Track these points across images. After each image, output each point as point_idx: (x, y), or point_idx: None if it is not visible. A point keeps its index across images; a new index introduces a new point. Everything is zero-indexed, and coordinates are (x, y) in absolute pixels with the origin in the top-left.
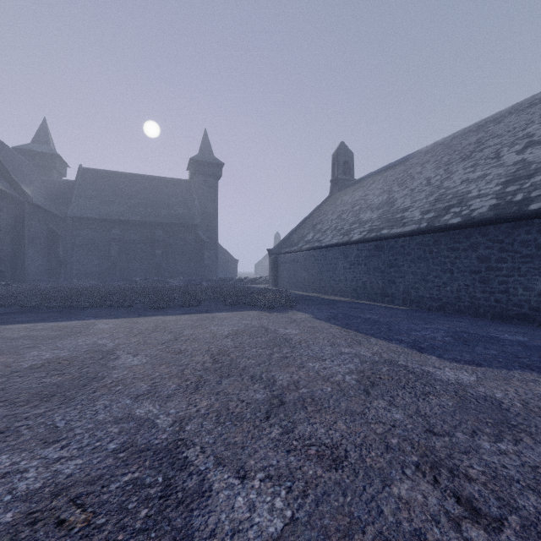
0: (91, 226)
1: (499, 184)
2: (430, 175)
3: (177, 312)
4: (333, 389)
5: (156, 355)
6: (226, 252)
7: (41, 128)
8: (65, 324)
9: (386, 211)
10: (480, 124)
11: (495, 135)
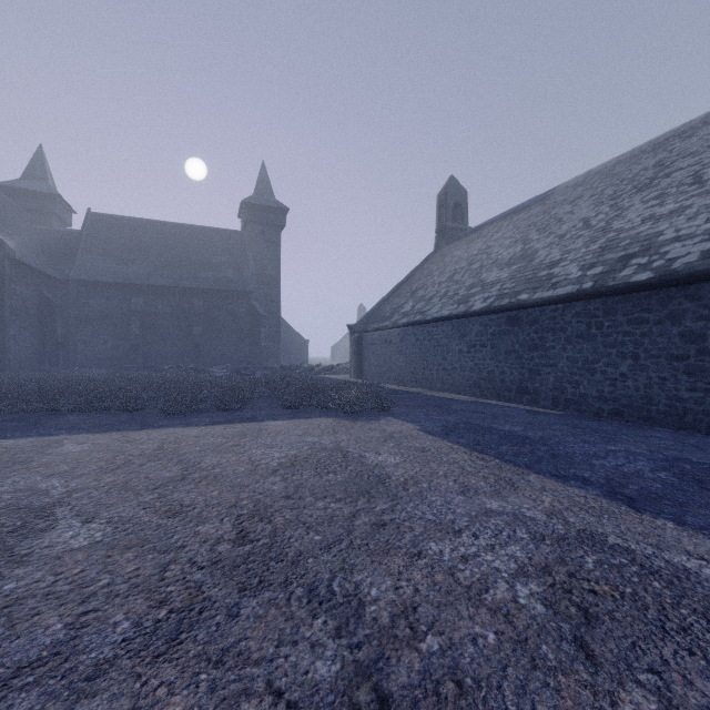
0: (103, 294)
1: None
2: (588, 214)
3: (205, 420)
4: (500, 636)
5: (130, 519)
6: (293, 330)
7: (36, 158)
8: (11, 443)
9: (523, 268)
10: (658, 142)
11: (687, 153)
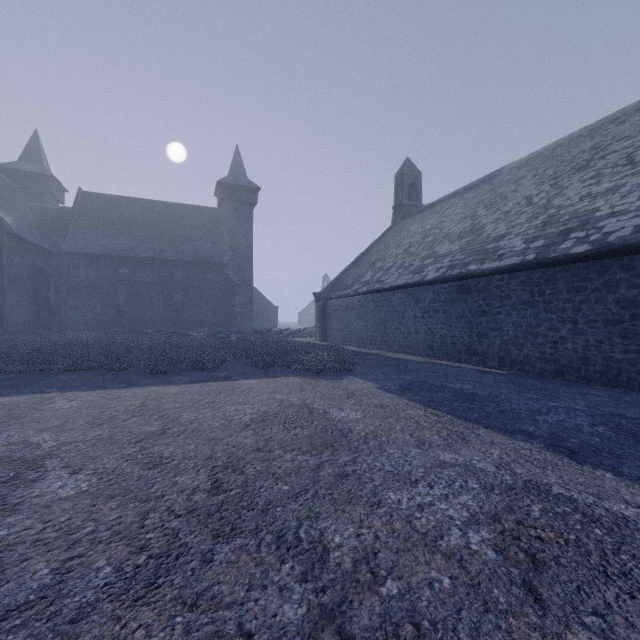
0: (92, 265)
1: None
2: (531, 193)
3: (184, 379)
4: (454, 581)
5: (114, 471)
6: (264, 297)
7: (32, 142)
8: (7, 400)
9: (472, 241)
10: (594, 127)
11: (621, 137)
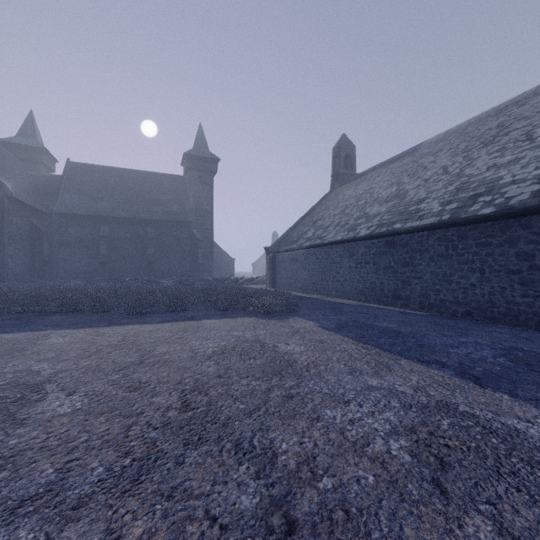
0: (79, 224)
1: (539, 167)
2: (446, 163)
3: (157, 319)
4: (377, 478)
5: (101, 393)
6: (223, 251)
7: (28, 120)
8: (11, 336)
9: (397, 204)
10: (499, 108)
11: (522, 117)
